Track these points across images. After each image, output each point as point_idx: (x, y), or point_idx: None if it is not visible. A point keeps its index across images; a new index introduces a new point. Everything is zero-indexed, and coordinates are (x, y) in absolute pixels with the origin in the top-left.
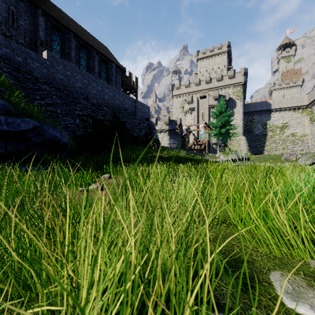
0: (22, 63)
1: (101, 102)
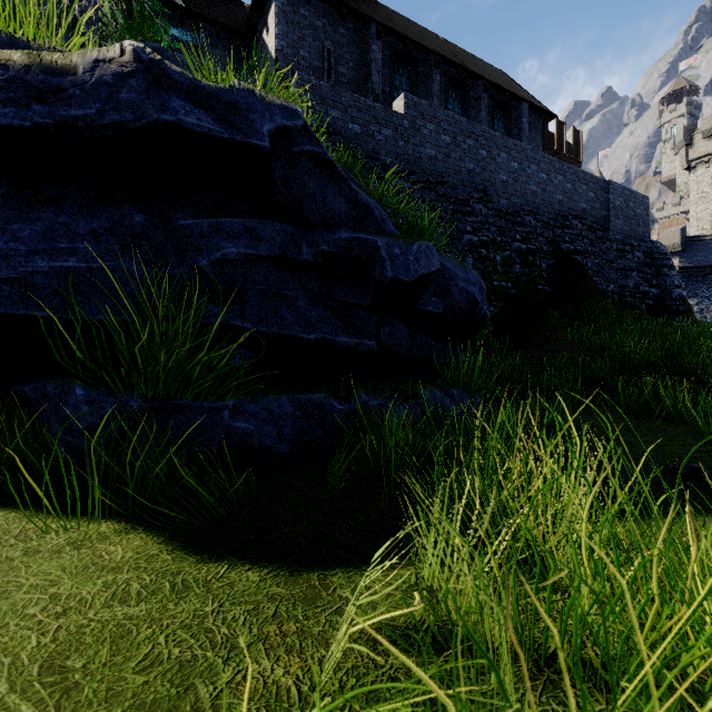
0: (360, 136)
1: (518, 203)
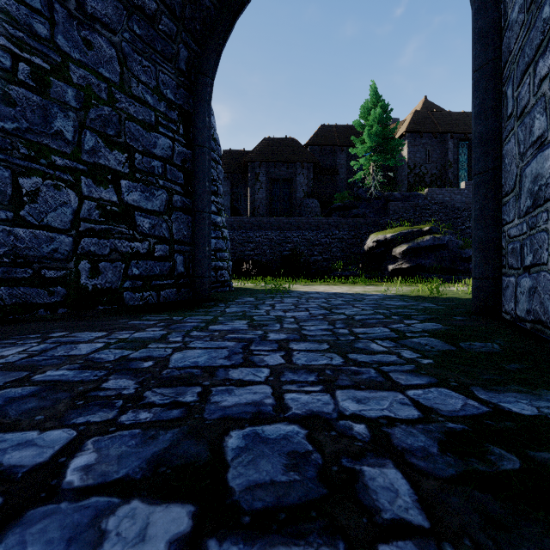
0: (448, 201)
1: None
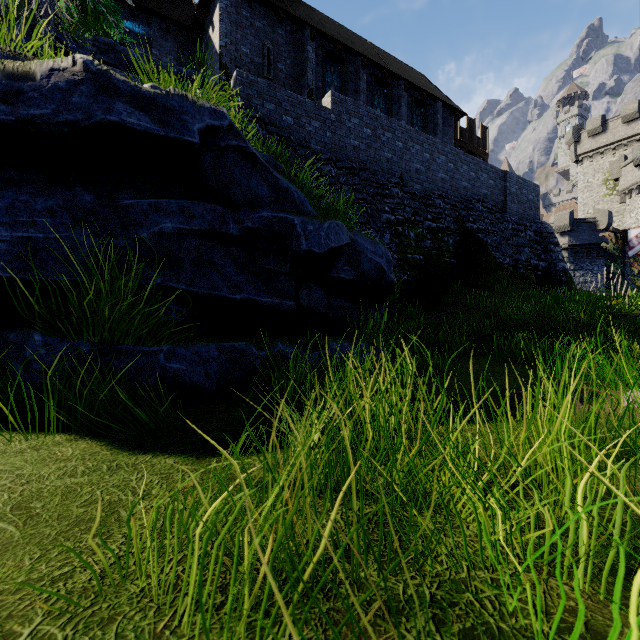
0: (292, 127)
1: (430, 187)
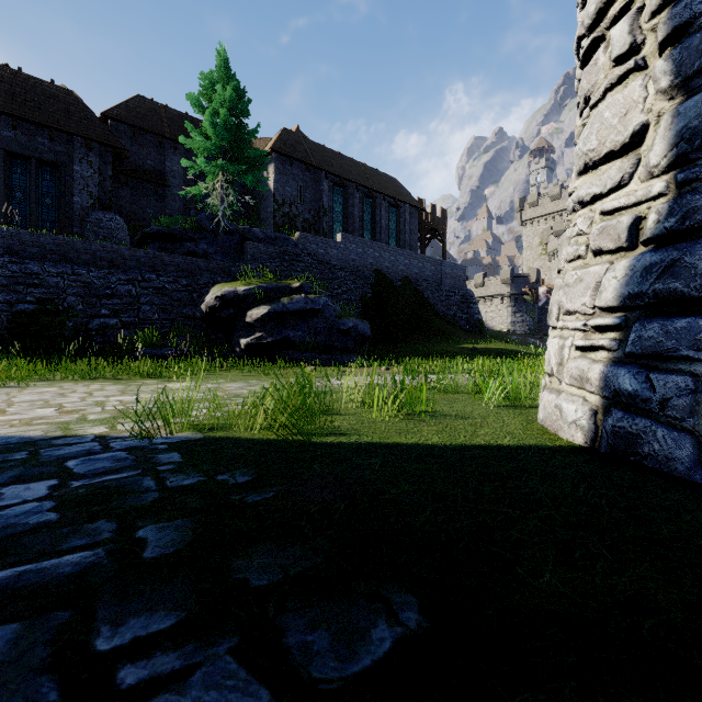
0: (323, 254)
1: (394, 276)
